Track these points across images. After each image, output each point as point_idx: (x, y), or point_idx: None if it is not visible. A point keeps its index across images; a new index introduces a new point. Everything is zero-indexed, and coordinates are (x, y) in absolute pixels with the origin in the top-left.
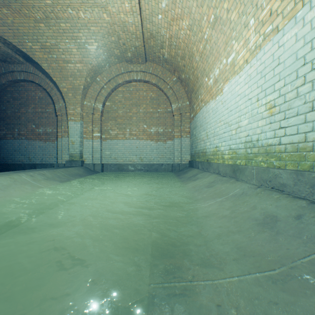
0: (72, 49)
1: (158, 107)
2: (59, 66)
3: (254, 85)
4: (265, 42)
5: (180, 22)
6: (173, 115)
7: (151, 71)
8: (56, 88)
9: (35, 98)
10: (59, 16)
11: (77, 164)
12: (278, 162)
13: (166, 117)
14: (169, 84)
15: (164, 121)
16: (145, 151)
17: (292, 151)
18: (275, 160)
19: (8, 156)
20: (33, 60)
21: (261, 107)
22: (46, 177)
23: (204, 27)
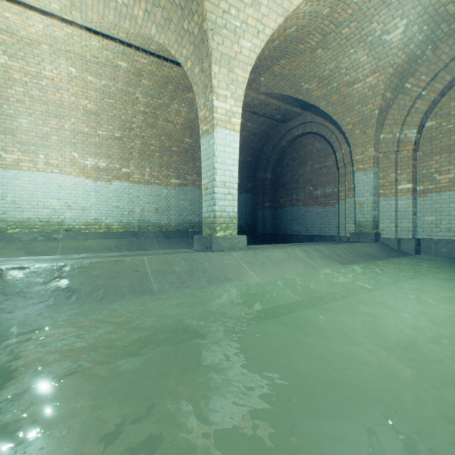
0: (359, 59)
1: None
2: (340, 96)
3: None
4: None
5: None
6: None
7: None
8: (336, 130)
9: (312, 152)
10: (339, 21)
11: (367, 238)
12: None
13: None
14: None
15: None
16: None
17: None
18: None
19: (287, 226)
20: (309, 106)
21: None
22: (321, 254)
23: None
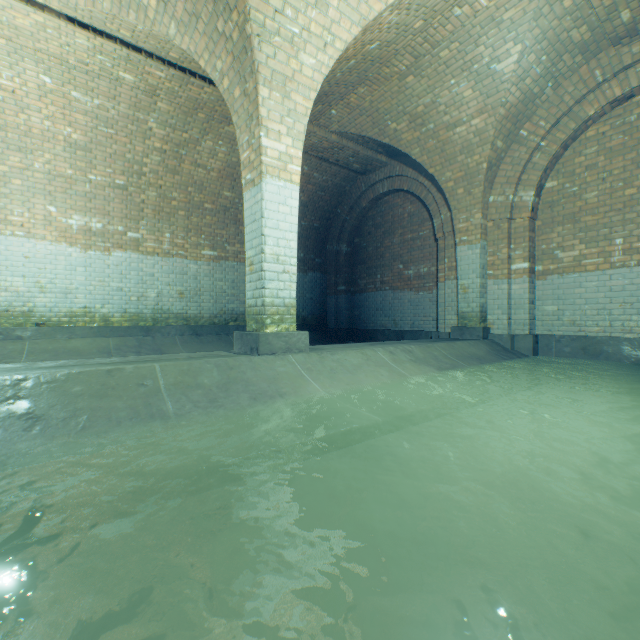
0: (462, 93)
1: None
2: (438, 142)
3: None
4: None
5: None
6: None
7: None
8: (434, 189)
9: (402, 217)
10: (436, 40)
11: (473, 335)
12: None
13: None
14: None
15: None
16: None
17: None
18: None
19: (369, 318)
20: (398, 153)
21: None
22: (412, 357)
23: None
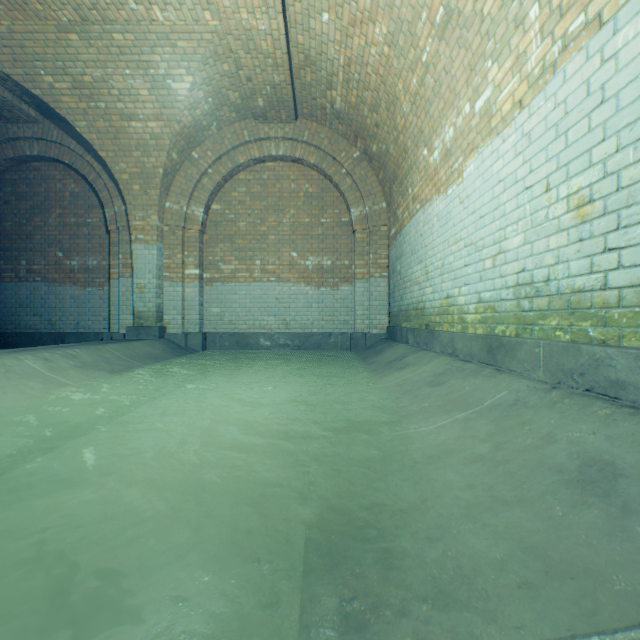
0: (139, 90)
1: (322, 214)
2: (112, 126)
3: (538, 157)
4: (567, 55)
5: (370, 28)
6: (354, 231)
7: (308, 137)
8: (106, 175)
9: (63, 195)
10: (110, 17)
11: (151, 334)
12: (600, 329)
13: (338, 235)
14: (345, 165)
15: (333, 244)
16: (295, 306)
17: (637, 305)
18: (594, 326)
19: (7, 317)
20: (57, 115)
21: (555, 205)
22: (79, 362)
23: (423, 36)
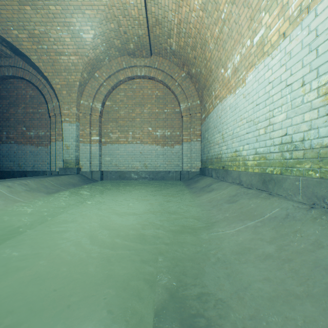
0: (65, 38)
1: (165, 107)
2: (50, 58)
3: (296, 65)
4: None
5: (192, 1)
6: (182, 116)
7: (157, 65)
8: (49, 85)
9: (25, 97)
10: None
11: (72, 172)
12: None
13: (173, 118)
14: (177, 80)
15: (171, 123)
16: (150, 157)
17: None
18: None
19: None
20: (22, 53)
21: (309, 93)
22: (28, 188)
23: (222, 3)
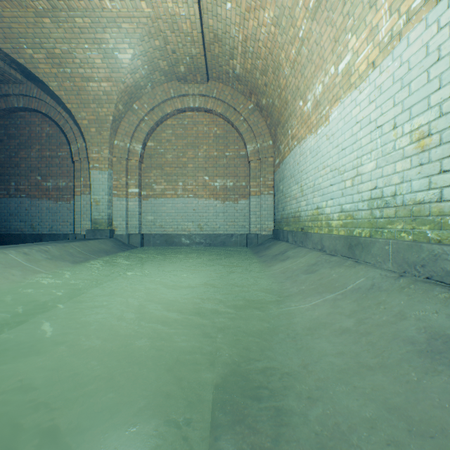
0: (95, 59)
1: (226, 149)
2: (75, 85)
3: (387, 103)
4: (410, 25)
5: (261, 13)
6: (249, 161)
7: (216, 94)
8: (72, 121)
9: (41, 135)
10: (73, 6)
11: (103, 235)
12: (437, 232)
13: (237, 164)
14: (243, 114)
15: (234, 171)
16: (207, 215)
17: None
18: (431, 229)
19: (1, 222)
20: (36, 78)
21: (401, 138)
22: (49, 255)
23: (300, 18)
